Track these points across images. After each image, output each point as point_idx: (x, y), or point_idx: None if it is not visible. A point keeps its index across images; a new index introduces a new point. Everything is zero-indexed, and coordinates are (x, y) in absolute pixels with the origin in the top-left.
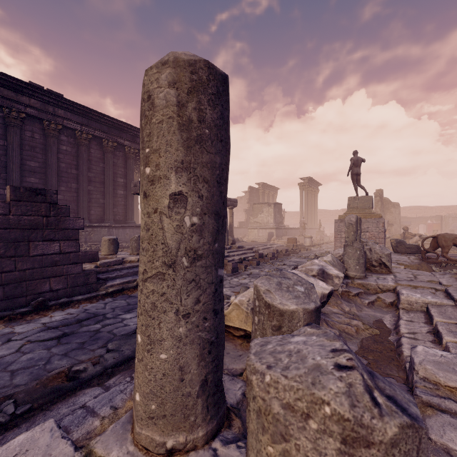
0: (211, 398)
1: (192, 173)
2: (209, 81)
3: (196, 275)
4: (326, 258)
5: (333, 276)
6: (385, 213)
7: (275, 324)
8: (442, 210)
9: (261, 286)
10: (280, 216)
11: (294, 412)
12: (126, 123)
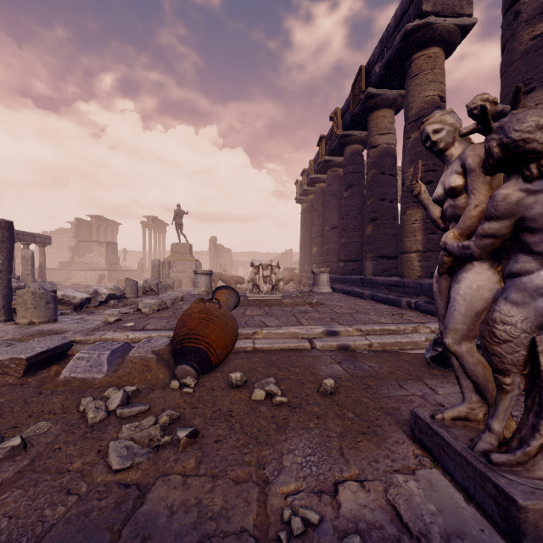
0: (7, 311)
1: (0, 250)
2: (6, 226)
3: (1, 276)
4: (110, 286)
5: (102, 294)
6: (220, 257)
7: None
8: (269, 256)
9: (31, 285)
10: (116, 256)
11: (25, 293)
12: None
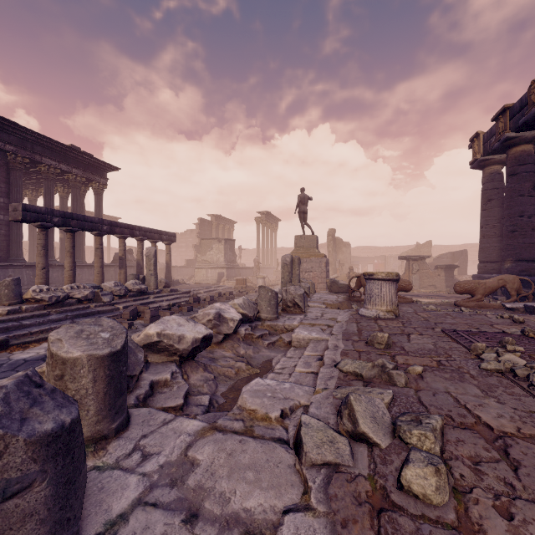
0: None
1: None
2: None
3: None
4: (237, 300)
5: (228, 319)
6: (337, 253)
7: (58, 374)
8: (388, 250)
9: (53, 336)
10: (233, 253)
11: None
12: (8, 120)
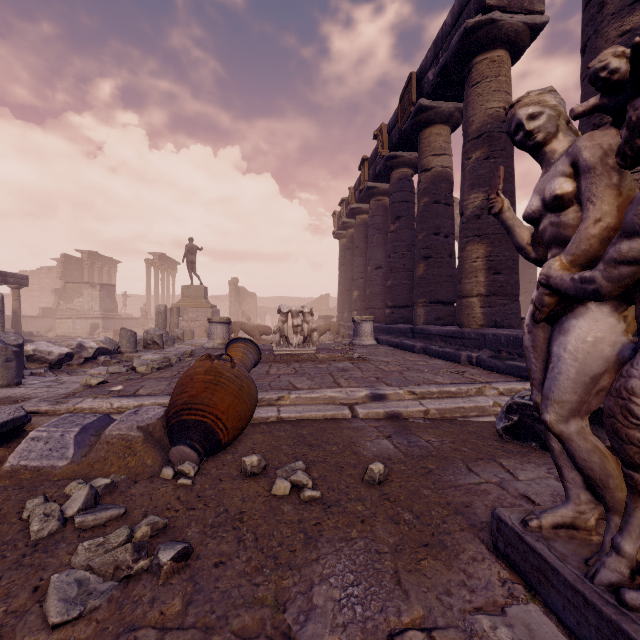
0: None
1: None
2: None
3: None
4: (100, 338)
5: (88, 348)
6: (242, 303)
7: None
8: (301, 301)
9: None
10: (113, 301)
11: None
12: None
